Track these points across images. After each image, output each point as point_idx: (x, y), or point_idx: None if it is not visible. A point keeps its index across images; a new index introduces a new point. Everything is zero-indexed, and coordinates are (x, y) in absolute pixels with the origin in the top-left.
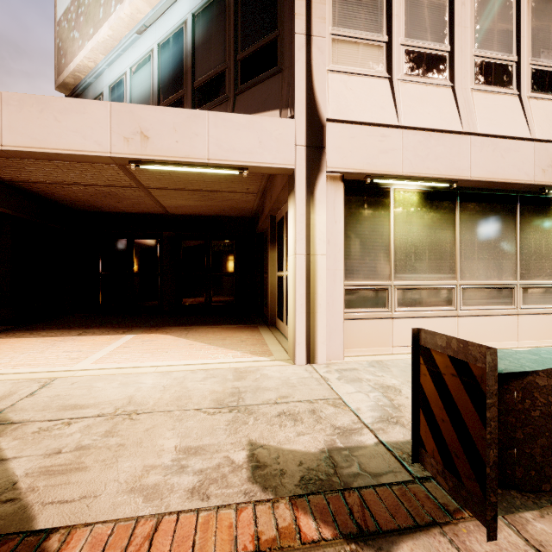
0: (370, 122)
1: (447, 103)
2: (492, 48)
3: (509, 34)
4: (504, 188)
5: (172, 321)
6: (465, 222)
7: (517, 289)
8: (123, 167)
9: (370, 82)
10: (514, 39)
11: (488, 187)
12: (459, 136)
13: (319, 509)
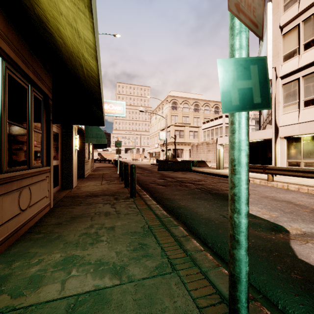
0: (289, 124)
1: None
2: None
3: None
4: None
5: None
6: None
7: None
8: None
9: (292, 113)
10: None
11: None
12: None
13: None
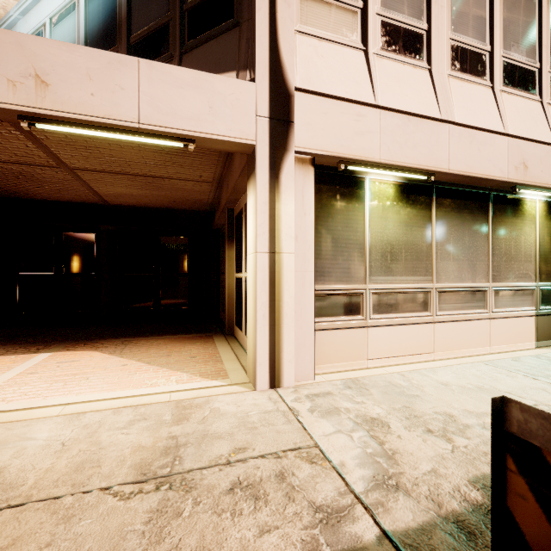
0: (344, 97)
1: (424, 87)
2: (467, 34)
3: (483, 21)
4: (477, 185)
5: (109, 331)
6: (441, 219)
7: (490, 292)
8: (32, 137)
9: (344, 51)
10: (488, 27)
11: (463, 183)
12: (437, 124)
13: None
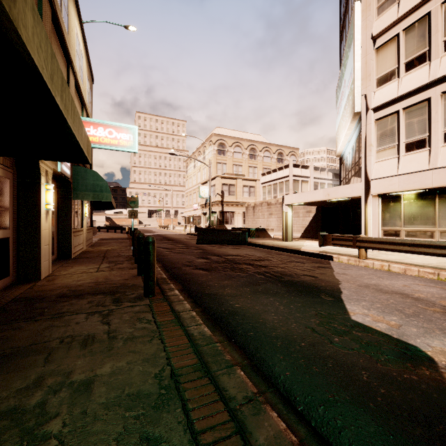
0: (386, 177)
1: (423, 158)
2: None
3: None
4: None
5: None
6: (441, 203)
7: None
8: None
9: (389, 161)
10: None
11: None
12: (425, 172)
13: (320, 252)
